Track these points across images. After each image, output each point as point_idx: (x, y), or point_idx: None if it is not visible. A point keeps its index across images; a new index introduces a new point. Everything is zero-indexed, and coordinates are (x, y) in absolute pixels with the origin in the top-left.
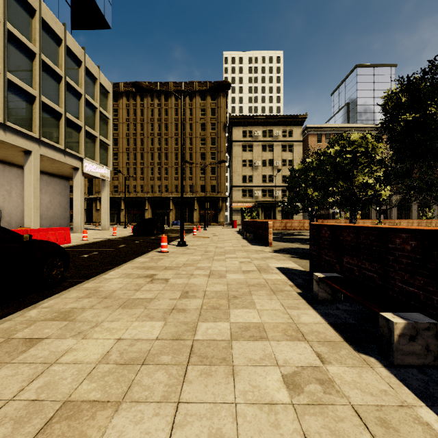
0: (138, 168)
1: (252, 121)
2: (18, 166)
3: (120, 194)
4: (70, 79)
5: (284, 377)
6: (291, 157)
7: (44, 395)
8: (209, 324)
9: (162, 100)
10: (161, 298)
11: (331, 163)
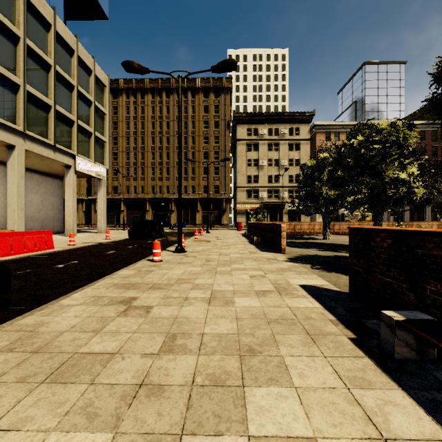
0: (139, 168)
1: (257, 119)
2: (5, 164)
3: (120, 195)
4: (61, 68)
5: None
6: (298, 156)
7: None
8: None
9: (163, 97)
10: (129, 351)
11: (353, 156)
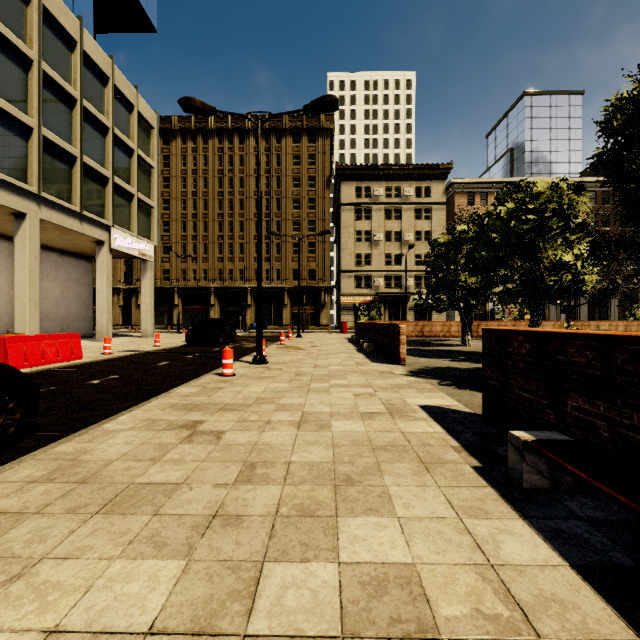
0: (200, 244)
1: (370, 173)
2: (10, 239)
3: (173, 282)
4: (91, 103)
5: None
6: (428, 227)
7: None
8: (290, 571)
9: (235, 142)
10: (198, 481)
11: (501, 229)
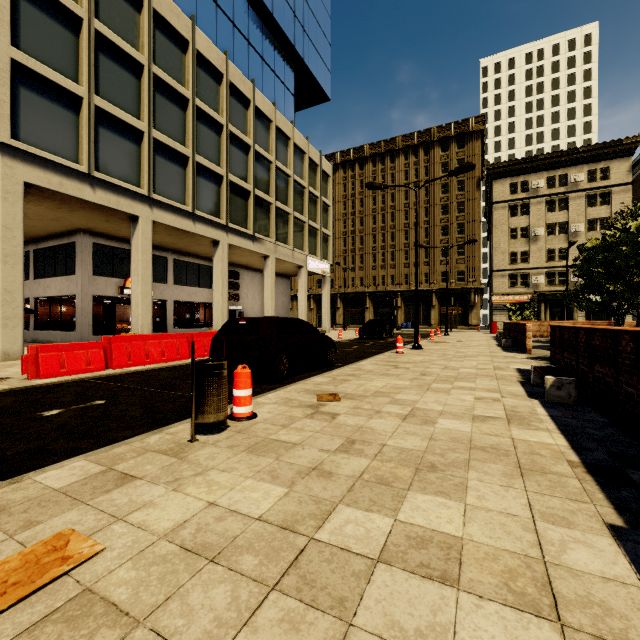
0: (357, 256)
1: (527, 166)
2: (253, 269)
3: (336, 289)
4: (296, 175)
5: (475, 397)
6: (606, 213)
7: (367, 389)
8: (439, 384)
9: (387, 163)
10: (406, 374)
11: (633, 241)
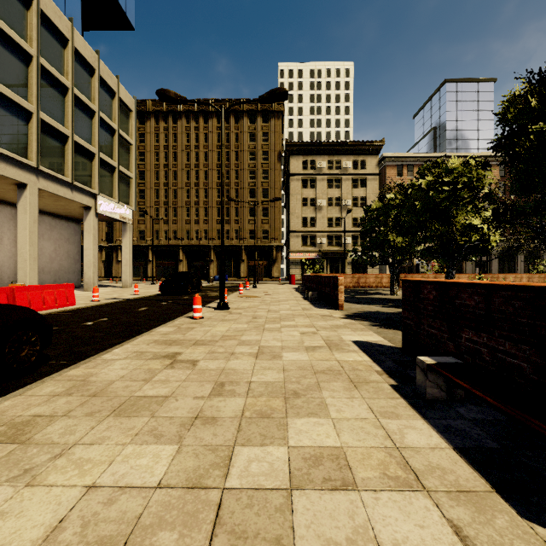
0: (170, 209)
1: (314, 149)
2: (12, 205)
3: (148, 241)
4: (80, 91)
5: None
6: (364, 194)
7: None
8: (253, 451)
9: (201, 122)
10: (181, 395)
11: (422, 198)
